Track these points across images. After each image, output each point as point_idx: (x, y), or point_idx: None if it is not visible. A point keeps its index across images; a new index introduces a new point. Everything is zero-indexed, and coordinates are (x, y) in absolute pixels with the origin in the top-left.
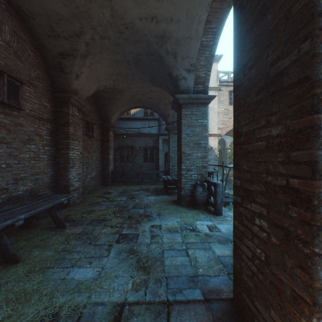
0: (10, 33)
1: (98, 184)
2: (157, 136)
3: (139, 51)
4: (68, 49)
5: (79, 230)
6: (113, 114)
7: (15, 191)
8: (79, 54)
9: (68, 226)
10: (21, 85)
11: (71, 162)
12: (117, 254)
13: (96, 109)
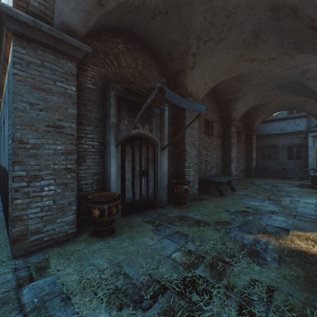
0: (210, 103)
1: (243, 176)
2: (305, 133)
3: (281, 82)
4: (232, 97)
5: (243, 193)
6: (256, 121)
7: (211, 172)
8: (238, 98)
9: (236, 191)
10: (213, 124)
11: (231, 159)
12: (268, 202)
13: (242, 121)
